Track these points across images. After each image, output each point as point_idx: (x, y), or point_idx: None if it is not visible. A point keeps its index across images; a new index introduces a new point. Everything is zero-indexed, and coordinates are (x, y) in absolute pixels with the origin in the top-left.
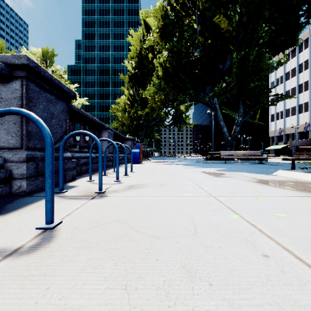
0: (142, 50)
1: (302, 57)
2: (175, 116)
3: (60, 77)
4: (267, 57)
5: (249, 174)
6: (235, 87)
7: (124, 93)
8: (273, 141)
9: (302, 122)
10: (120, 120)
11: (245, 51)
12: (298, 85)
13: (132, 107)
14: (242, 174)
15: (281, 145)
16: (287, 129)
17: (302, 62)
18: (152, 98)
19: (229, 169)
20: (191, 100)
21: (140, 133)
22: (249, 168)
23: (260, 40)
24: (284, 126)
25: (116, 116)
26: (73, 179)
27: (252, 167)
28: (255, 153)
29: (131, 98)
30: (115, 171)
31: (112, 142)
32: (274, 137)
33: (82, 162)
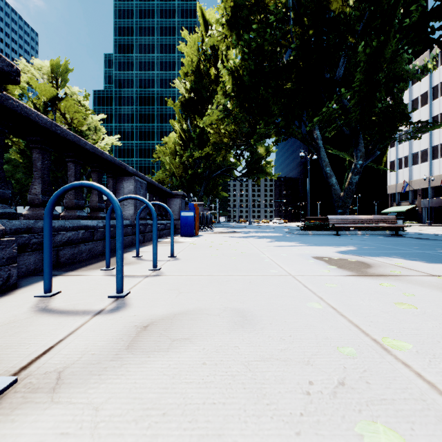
0: (200, 63)
1: (438, 75)
2: (250, 163)
3: (78, 103)
4: (406, 59)
5: (425, 266)
6: (356, 107)
7: (174, 127)
8: (393, 200)
9: (437, 172)
10: (168, 169)
11: (378, 40)
12: (431, 117)
13: (186, 149)
14: (406, 264)
15: (405, 205)
16: (414, 182)
17: (437, 83)
18: (215, 131)
19: (362, 250)
20: (279, 133)
21: (198, 188)
22: (393, 246)
23: (405, 20)
24: (409, 178)
25: (162, 163)
26: (7, 289)
27: (399, 245)
28: (387, 218)
29: (185, 135)
30: (139, 255)
31: (105, 191)
32: (395, 195)
33: (61, 238)
